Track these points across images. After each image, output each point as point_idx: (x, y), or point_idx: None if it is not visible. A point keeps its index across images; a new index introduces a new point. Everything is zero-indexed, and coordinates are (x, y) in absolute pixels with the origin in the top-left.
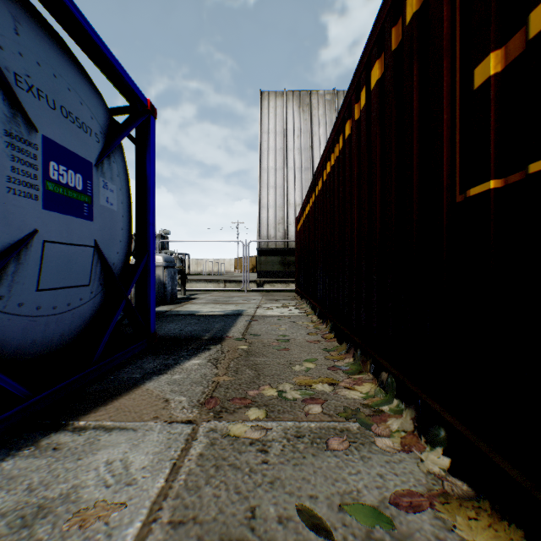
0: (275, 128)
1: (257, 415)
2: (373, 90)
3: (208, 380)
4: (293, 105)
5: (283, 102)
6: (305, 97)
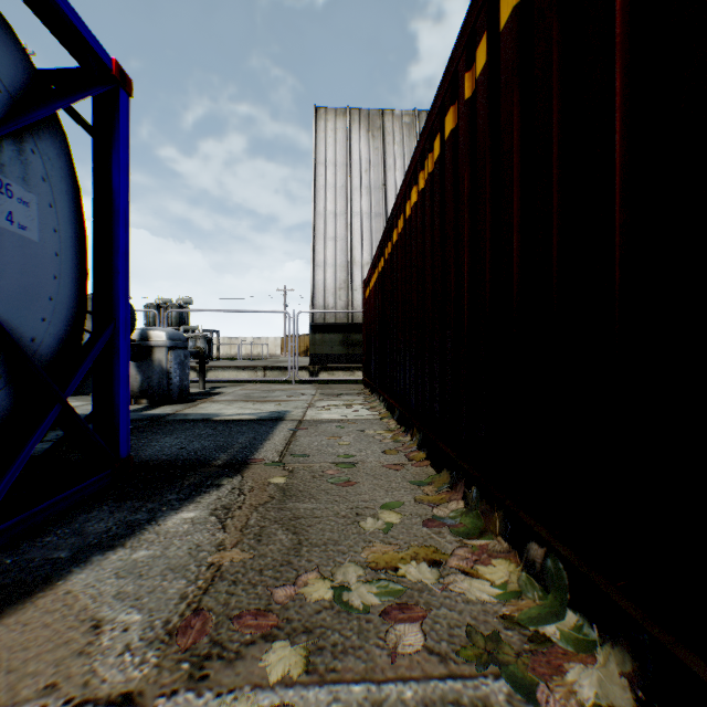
0: (334, 158)
1: (286, 666)
2: (504, 29)
3: (200, 562)
4: (360, 128)
5: (346, 124)
6: (376, 118)
